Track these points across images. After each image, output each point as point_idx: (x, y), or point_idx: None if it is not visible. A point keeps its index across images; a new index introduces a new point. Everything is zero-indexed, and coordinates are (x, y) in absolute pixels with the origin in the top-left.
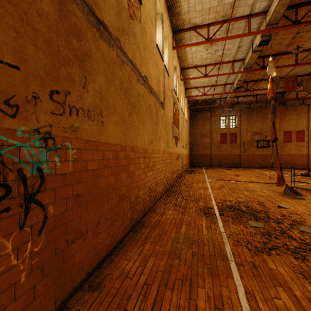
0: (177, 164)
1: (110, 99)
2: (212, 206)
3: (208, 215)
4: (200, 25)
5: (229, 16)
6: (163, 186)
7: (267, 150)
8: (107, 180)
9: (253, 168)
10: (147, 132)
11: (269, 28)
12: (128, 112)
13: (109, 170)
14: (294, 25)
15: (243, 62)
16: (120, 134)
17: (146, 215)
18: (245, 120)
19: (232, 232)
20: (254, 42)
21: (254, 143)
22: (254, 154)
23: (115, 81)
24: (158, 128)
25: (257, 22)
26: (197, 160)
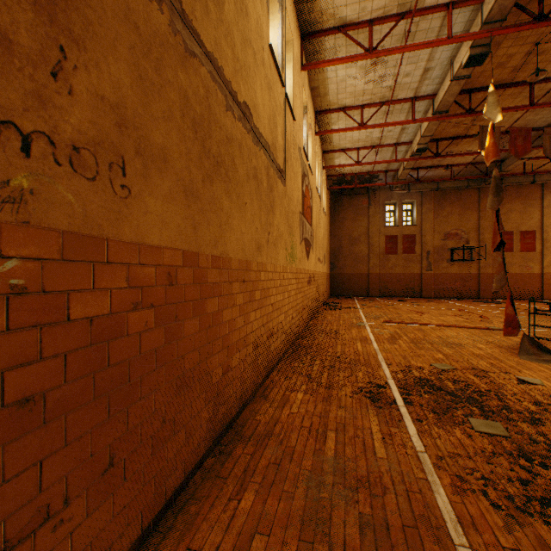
0: (308, 292)
1: (150, 132)
2: (384, 381)
3: (381, 403)
4: (354, 21)
5: (410, 4)
6: (282, 339)
7: (470, 267)
8: (140, 340)
9: (446, 299)
10: (251, 226)
11: (489, 29)
12: (202, 176)
13: (148, 314)
14: (537, 22)
15: (433, 102)
16: (181, 224)
17: (247, 406)
18: (430, 211)
19: (442, 451)
20: (457, 60)
21: (446, 254)
22: (446, 273)
23: (166, 91)
24: (273, 219)
25: (464, 18)
26: (344, 284)
